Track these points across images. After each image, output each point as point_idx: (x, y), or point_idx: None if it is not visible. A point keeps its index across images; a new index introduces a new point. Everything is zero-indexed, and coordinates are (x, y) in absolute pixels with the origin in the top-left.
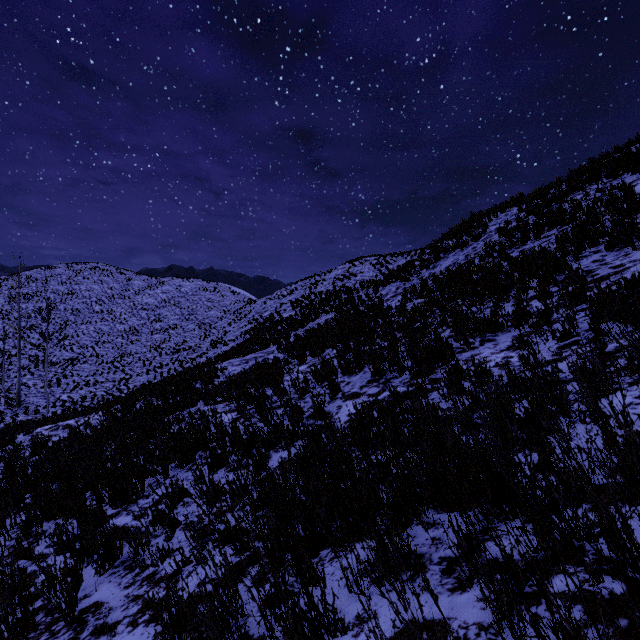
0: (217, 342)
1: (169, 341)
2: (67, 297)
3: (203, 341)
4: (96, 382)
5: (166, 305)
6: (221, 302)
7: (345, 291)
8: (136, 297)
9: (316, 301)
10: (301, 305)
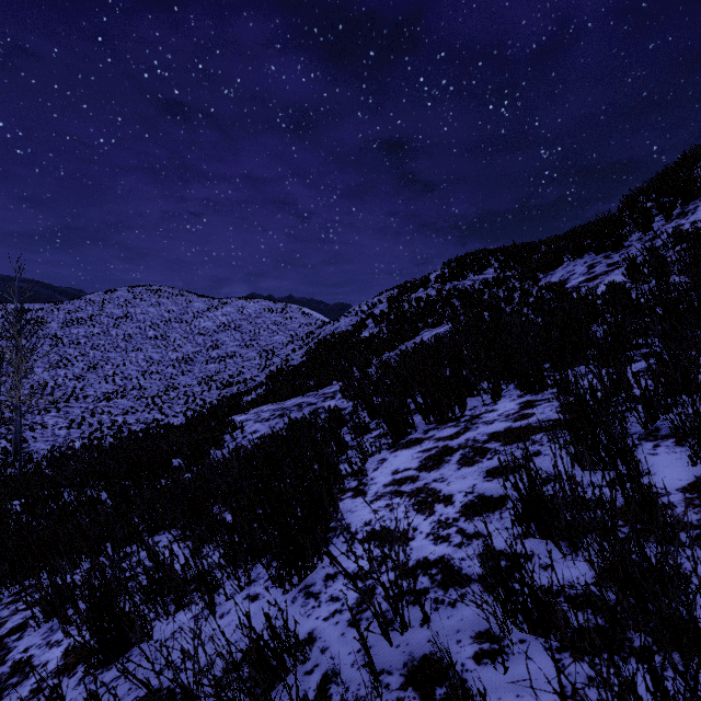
0: (274, 374)
1: (224, 372)
2: (121, 321)
3: (261, 372)
4: (123, 423)
5: (225, 329)
6: (288, 325)
7: (459, 294)
8: (194, 320)
9: (412, 311)
10: (388, 318)
